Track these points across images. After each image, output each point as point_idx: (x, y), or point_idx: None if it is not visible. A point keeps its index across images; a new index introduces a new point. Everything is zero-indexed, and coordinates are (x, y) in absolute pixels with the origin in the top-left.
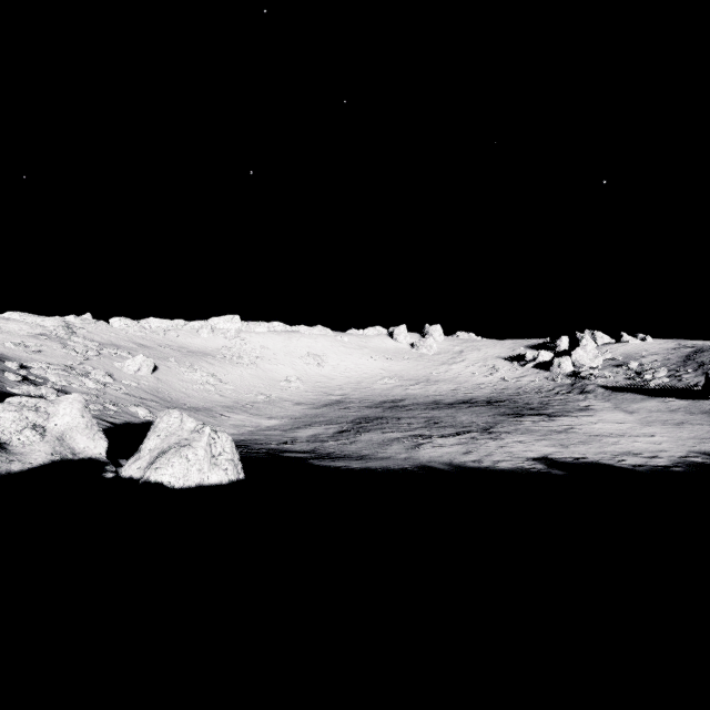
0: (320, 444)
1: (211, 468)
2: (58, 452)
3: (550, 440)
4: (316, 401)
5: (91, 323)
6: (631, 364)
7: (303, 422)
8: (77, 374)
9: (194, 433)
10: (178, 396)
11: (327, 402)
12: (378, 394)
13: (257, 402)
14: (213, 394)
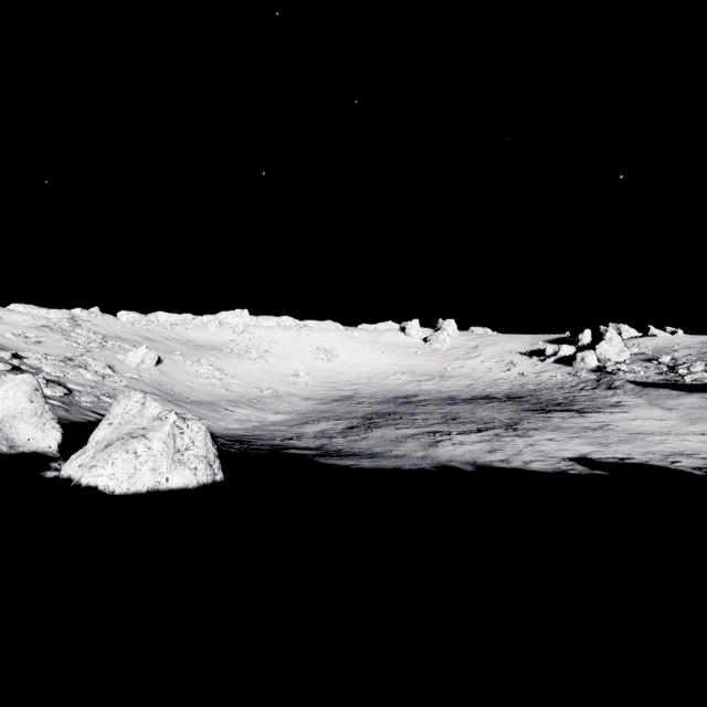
0: (327, 440)
1: (173, 467)
2: None
3: (586, 438)
4: (325, 396)
5: (98, 316)
6: (663, 358)
7: (311, 417)
8: (74, 365)
9: (156, 420)
10: (181, 390)
11: (337, 397)
12: (390, 389)
13: (264, 396)
14: (218, 388)
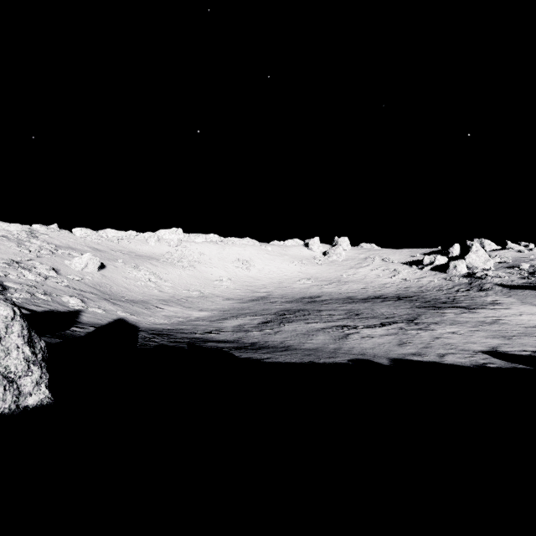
0: (244, 333)
1: None
2: None
3: (487, 332)
4: (244, 297)
5: (55, 231)
6: (523, 265)
7: (230, 313)
8: (18, 267)
9: None
10: (118, 290)
11: (253, 297)
12: (297, 292)
13: (192, 297)
14: (153, 289)
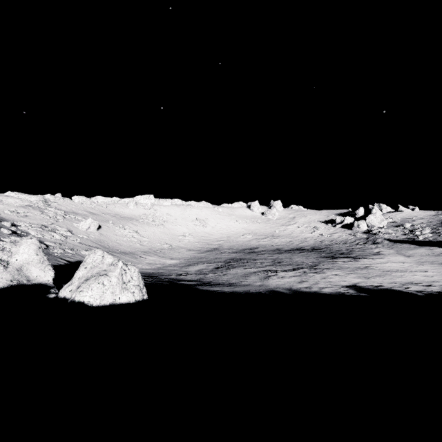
0: (203, 275)
1: (122, 291)
2: (16, 279)
3: (357, 274)
4: (201, 248)
5: (60, 199)
6: (406, 225)
7: (193, 261)
8: (48, 230)
9: (111, 266)
10: (113, 245)
11: (208, 249)
12: (241, 244)
13: (164, 249)
14: (136, 243)
